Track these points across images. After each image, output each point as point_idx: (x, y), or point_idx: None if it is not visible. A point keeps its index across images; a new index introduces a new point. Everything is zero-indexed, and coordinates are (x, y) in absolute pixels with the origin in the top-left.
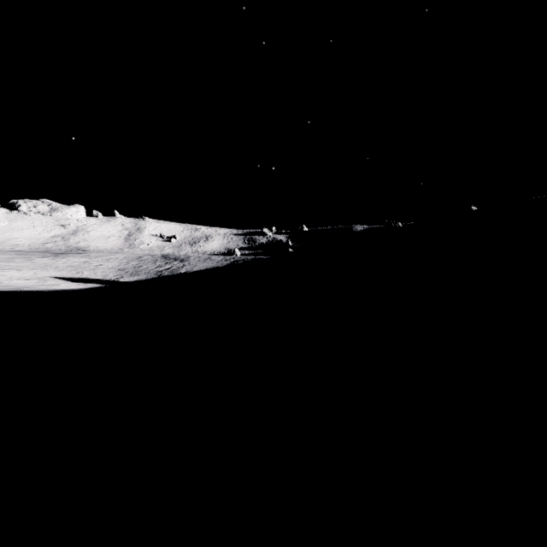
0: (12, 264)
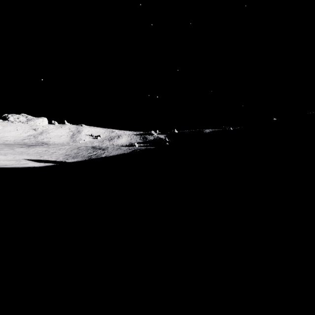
0: (1, 151)
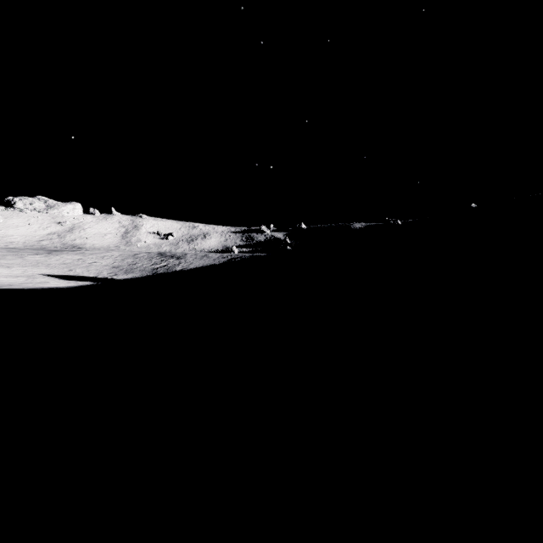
0: (2, 261)
